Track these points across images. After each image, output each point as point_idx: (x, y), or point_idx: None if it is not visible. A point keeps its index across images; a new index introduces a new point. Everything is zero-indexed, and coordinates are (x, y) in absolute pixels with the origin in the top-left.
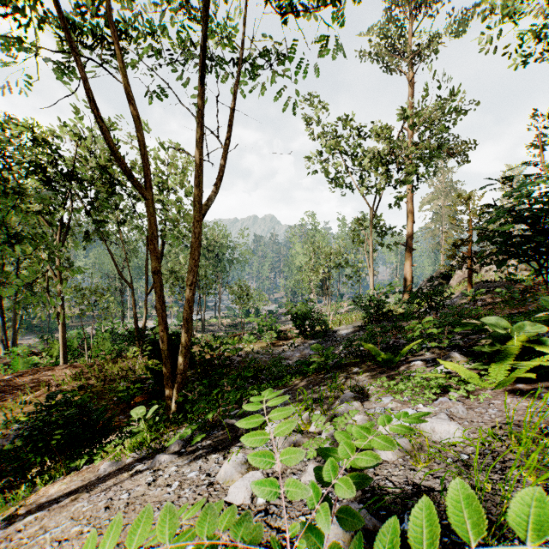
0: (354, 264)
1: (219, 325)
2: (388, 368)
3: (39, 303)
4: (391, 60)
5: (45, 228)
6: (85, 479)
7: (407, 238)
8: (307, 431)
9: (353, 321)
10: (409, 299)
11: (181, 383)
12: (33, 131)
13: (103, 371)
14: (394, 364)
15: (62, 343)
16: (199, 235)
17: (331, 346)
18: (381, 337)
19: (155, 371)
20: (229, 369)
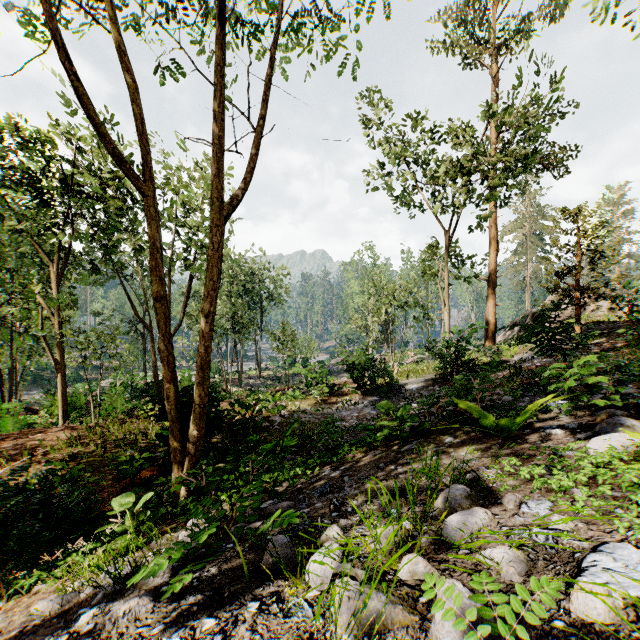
0: (424, 303)
1: (259, 378)
2: (504, 439)
3: (44, 351)
4: (471, 49)
5: (42, 256)
6: (8, 626)
7: (489, 271)
8: (394, 575)
9: (425, 372)
10: (522, 337)
11: (194, 455)
12: (19, 129)
13: (106, 435)
14: (512, 432)
15: (61, 399)
16: (219, 246)
17: (407, 405)
18: (481, 392)
19: (163, 438)
20: (267, 433)
